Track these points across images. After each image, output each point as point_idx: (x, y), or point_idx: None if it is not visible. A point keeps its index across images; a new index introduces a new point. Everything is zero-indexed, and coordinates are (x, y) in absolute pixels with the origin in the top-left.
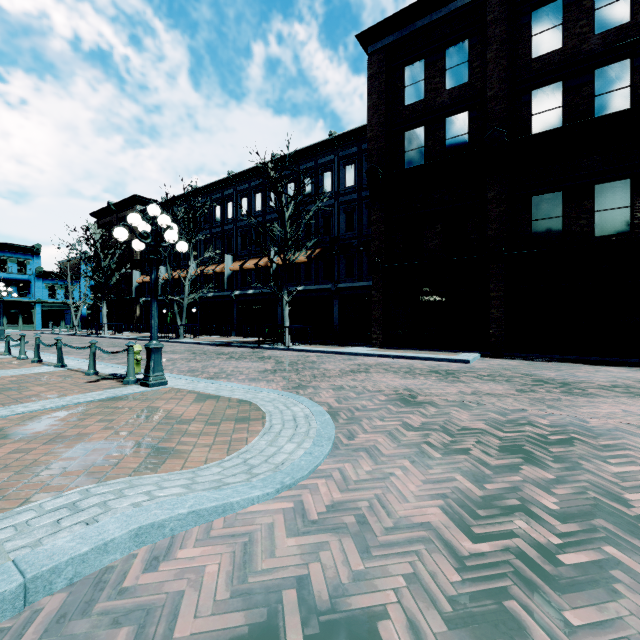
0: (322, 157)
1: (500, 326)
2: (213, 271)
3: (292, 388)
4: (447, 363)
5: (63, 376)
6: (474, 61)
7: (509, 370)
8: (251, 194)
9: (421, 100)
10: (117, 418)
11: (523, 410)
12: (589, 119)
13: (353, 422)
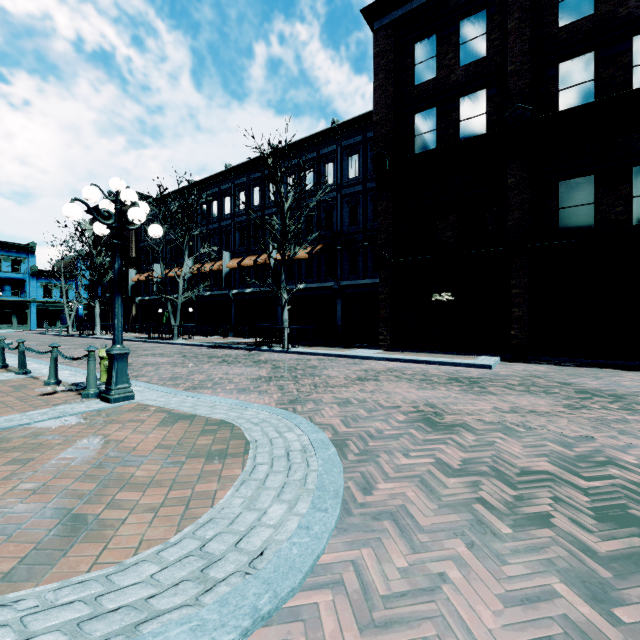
0: (324, 147)
1: (523, 326)
2: (210, 269)
3: (288, 402)
4: (466, 368)
5: (18, 386)
6: (493, 33)
7: (540, 378)
8: (249, 188)
9: (433, 78)
10: (40, 455)
11: (589, 438)
12: (628, 91)
13: (367, 459)
